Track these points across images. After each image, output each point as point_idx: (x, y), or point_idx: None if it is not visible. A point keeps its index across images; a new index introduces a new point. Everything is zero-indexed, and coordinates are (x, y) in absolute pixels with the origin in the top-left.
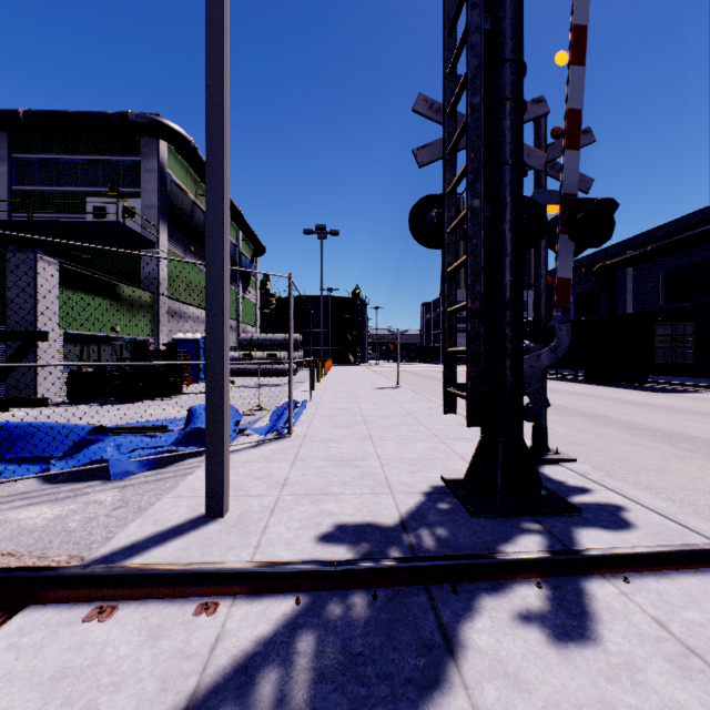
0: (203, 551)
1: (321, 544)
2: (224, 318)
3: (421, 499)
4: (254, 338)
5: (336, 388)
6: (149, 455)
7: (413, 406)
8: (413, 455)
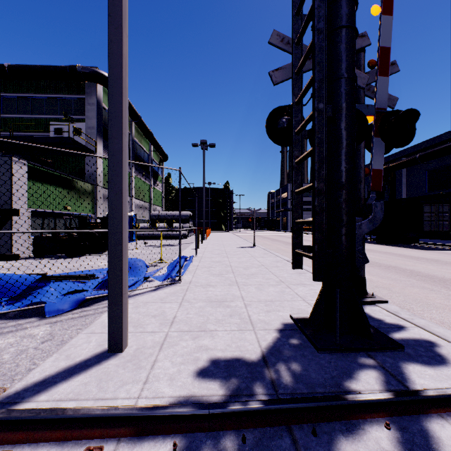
0: (100, 387)
1: (198, 379)
2: (123, 196)
3: (276, 335)
4: (160, 215)
5: (213, 247)
6: (76, 297)
7: (265, 260)
8: (267, 297)
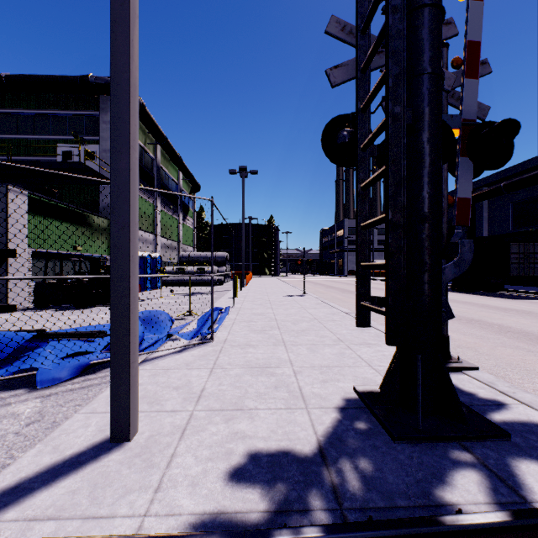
0: (93, 498)
1: (230, 484)
2: (131, 231)
3: (336, 416)
4: (191, 256)
5: (255, 296)
6: (78, 362)
7: (318, 312)
8: (323, 361)
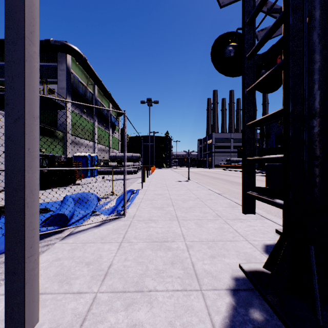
0: None
1: None
2: (26, 123)
3: (230, 302)
4: (117, 156)
5: (156, 181)
6: None
7: (199, 193)
8: (208, 236)
